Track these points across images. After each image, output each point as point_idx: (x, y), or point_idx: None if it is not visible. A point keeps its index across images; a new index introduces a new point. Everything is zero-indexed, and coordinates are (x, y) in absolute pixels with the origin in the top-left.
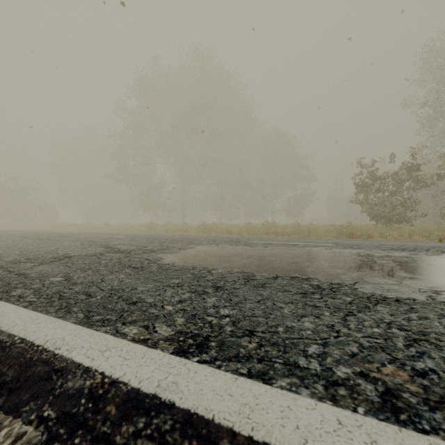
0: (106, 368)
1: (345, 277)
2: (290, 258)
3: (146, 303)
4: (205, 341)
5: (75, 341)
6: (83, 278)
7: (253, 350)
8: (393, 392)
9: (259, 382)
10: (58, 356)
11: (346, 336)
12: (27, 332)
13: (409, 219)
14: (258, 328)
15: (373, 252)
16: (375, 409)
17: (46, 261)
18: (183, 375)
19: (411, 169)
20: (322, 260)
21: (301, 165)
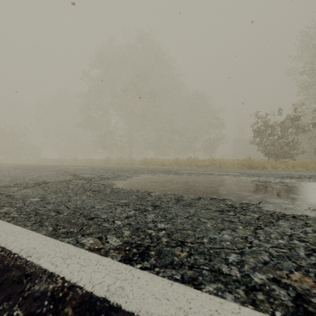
0: (66, 273)
1: (251, 198)
2: (209, 183)
3: (101, 218)
4: (146, 250)
5: (43, 250)
6: (54, 199)
7: (184, 258)
8: (303, 297)
9: (191, 287)
10: (29, 263)
11: (258, 247)
12: (7, 242)
13: (292, 155)
14: (187, 239)
15: (269, 179)
16: (291, 314)
17: (28, 186)
18: (129, 281)
19: (293, 119)
20: (232, 185)
21: (214, 117)
